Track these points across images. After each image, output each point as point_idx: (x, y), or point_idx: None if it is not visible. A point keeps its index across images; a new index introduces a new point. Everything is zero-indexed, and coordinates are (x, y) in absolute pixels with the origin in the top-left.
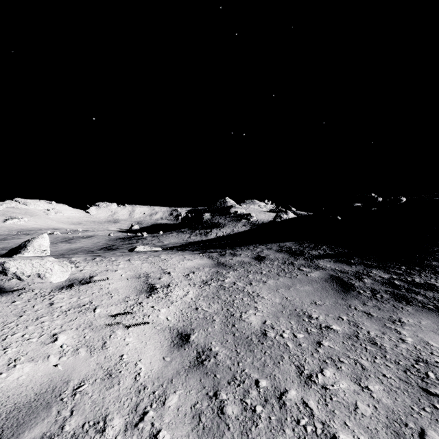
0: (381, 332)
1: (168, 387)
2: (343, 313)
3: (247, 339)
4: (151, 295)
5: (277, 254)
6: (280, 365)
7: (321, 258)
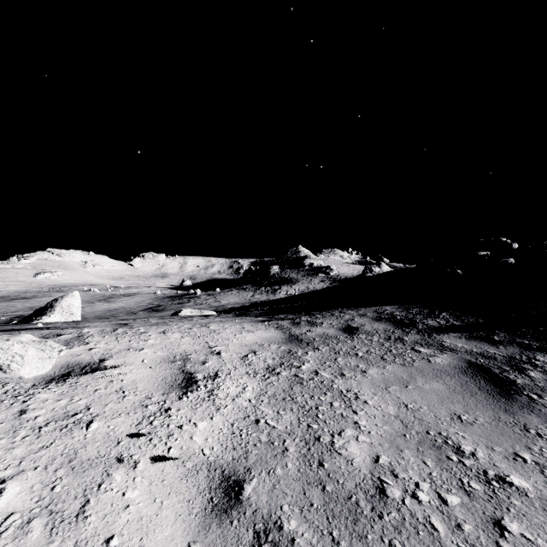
0: None
1: None
2: (520, 444)
3: (349, 501)
4: (186, 395)
5: (375, 323)
6: None
7: (444, 331)
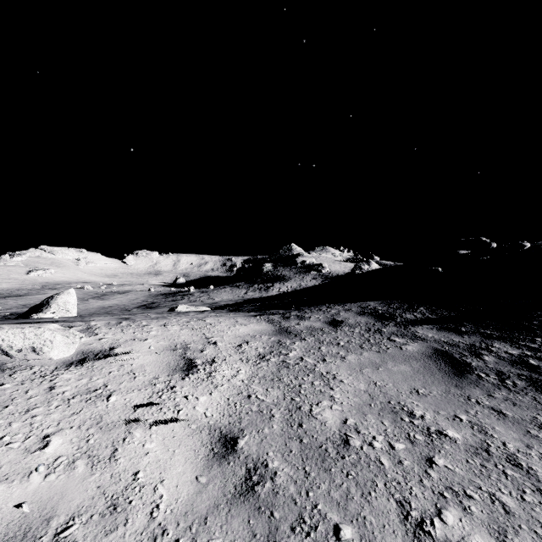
0: (525, 444)
1: (199, 533)
2: (461, 409)
3: (320, 449)
4: (188, 376)
5: (358, 317)
6: (372, 498)
7: (419, 324)
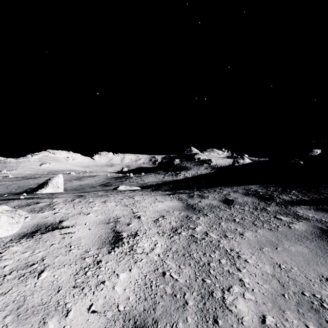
0: None
1: None
2: None
3: None
4: (113, 249)
5: (245, 197)
6: None
7: (296, 204)
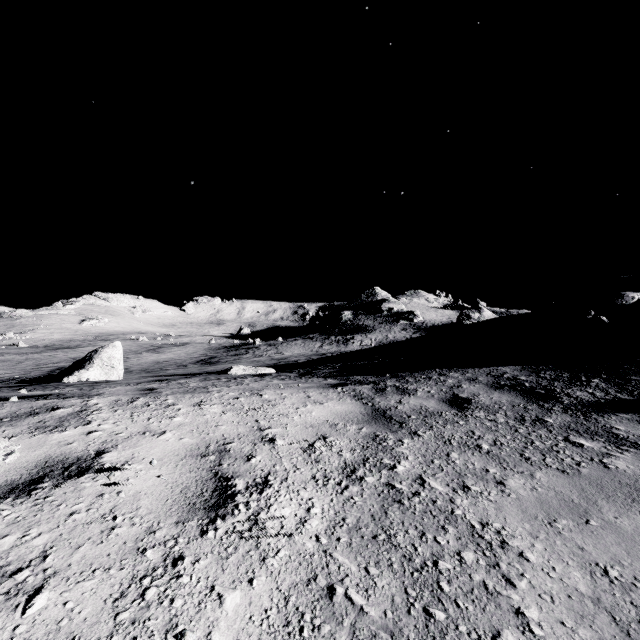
0: None
1: None
2: None
3: None
4: (213, 525)
5: (494, 393)
6: None
7: (608, 410)
